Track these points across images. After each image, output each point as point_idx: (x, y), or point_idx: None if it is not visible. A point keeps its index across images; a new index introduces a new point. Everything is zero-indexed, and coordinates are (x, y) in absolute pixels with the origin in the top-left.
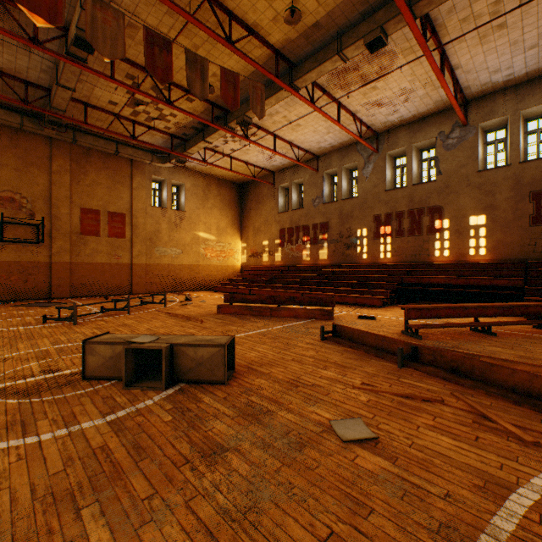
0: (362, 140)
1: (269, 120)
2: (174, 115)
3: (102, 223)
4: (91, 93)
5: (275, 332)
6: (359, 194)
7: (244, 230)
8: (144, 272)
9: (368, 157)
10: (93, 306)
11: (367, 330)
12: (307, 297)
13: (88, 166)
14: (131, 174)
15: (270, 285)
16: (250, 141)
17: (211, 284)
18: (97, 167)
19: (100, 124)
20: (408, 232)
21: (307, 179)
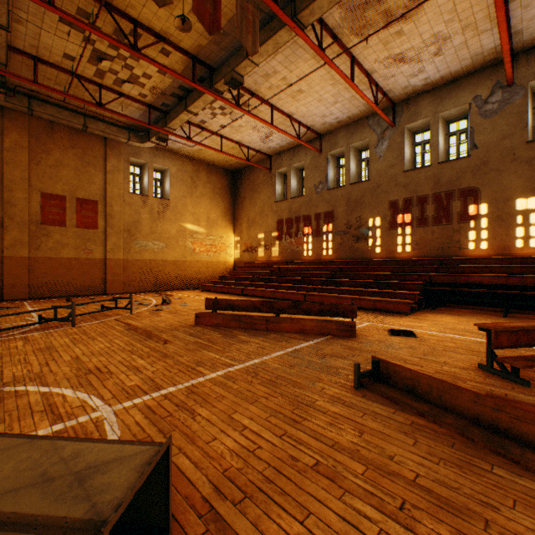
0: (378, 108)
1: (265, 84)
2: (149, 76)
3: (69, 211)
4: (39, 41)
5: (274, 366)
6: (371, 177)
7: (237, 222)
8: (120, 268)
9: (383, 132)
10: (40, 313)
11: (421, 362)
12: (317, 304)
13: (51, 143)
14: (105, 154)
15: (266, 284)
16: (241, 109)
17: (200, 282)
18: (63, 145)
19: (60, 89)
20: (433, 220)
21: (309, 163)
